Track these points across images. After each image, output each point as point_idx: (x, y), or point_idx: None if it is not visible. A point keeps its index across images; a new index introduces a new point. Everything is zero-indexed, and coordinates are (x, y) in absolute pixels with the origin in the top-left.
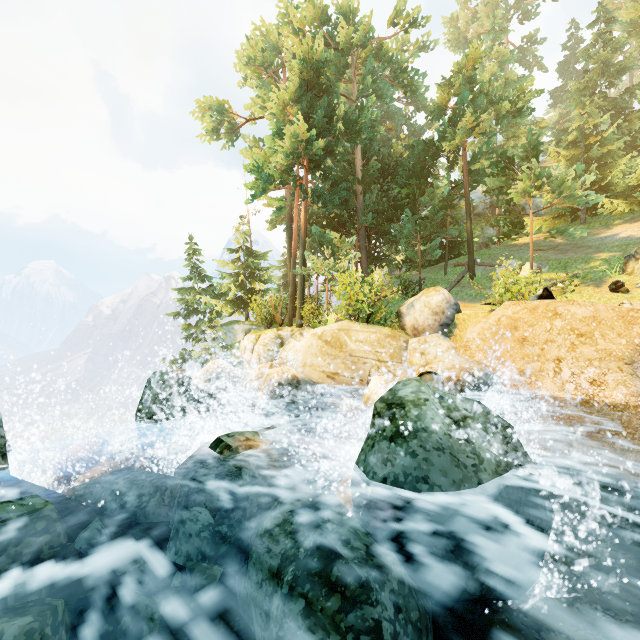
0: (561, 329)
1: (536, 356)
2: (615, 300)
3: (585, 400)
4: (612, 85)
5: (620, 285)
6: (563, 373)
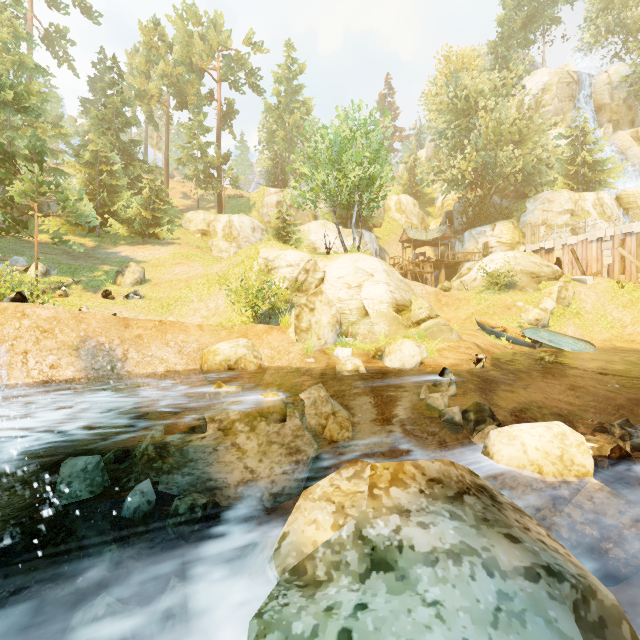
0: (29, 327)
1: (7, 351)
2: (104, 304)
3: (46, 381)
4: (123, 131)
5: (109, 293)
6: (30, 363)
